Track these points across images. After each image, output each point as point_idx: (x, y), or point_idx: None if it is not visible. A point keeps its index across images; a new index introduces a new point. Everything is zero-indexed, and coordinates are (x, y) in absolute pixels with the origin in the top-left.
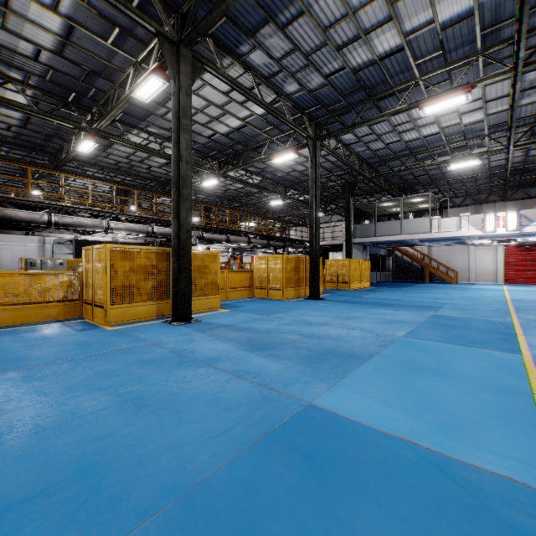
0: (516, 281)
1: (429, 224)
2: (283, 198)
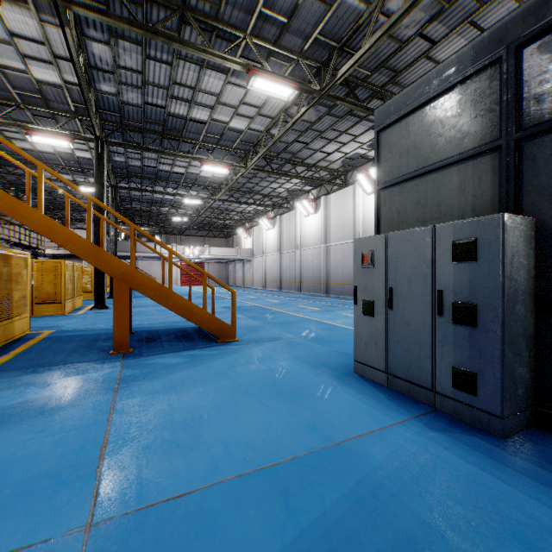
0: (186, 284)
1: (155, 247)
2: None
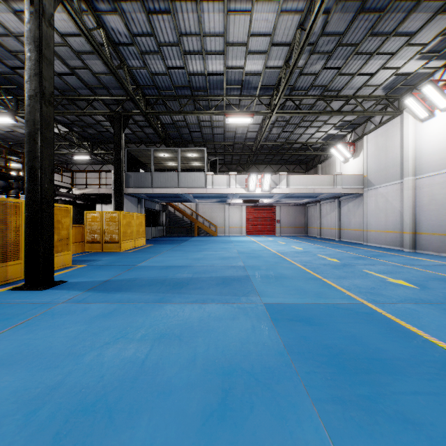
0: (253, 233)
1: (204, 179)
2: (13, 114)
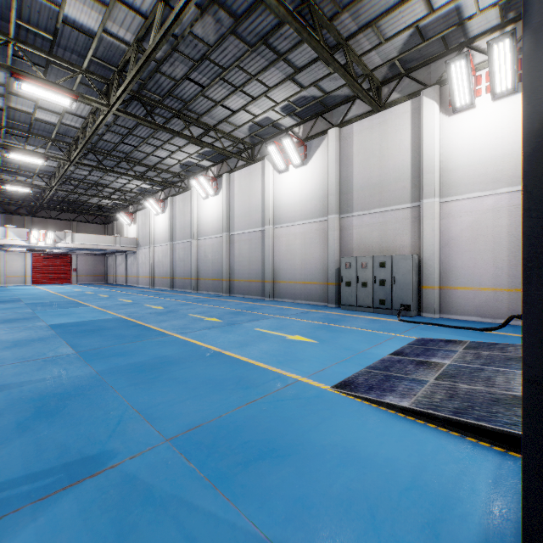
0: (42, 282)
1: None
2: None
